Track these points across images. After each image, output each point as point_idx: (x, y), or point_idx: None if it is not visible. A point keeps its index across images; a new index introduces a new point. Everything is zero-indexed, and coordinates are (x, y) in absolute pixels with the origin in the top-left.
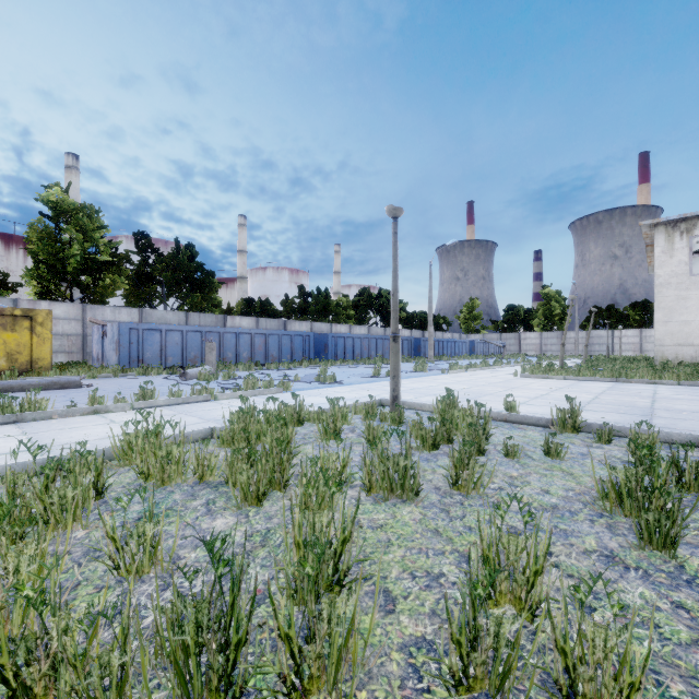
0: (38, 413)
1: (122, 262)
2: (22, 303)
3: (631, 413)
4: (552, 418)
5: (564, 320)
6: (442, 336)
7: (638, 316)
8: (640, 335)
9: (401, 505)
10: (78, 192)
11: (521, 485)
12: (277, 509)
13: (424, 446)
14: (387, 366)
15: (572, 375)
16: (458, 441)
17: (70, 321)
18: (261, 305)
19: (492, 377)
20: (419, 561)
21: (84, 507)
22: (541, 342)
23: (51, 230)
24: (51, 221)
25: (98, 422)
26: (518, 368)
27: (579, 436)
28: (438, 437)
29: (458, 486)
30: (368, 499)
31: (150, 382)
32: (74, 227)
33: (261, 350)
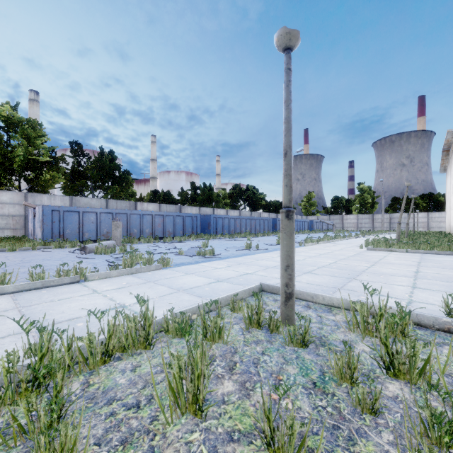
0: None
1: (60, 163)
2: None
3: None
4: None
5: (373, 206)
6: None
7: (425, 203)
8: (428, 217)
9: None
10: (38, 117)
11: None
12: None
13: None
14: (254, 239)
15: (412, 248)
16: None
17: (14, 205)
18: (164, 195)
19: (343, 249)
20: None
21: None
22: (357, 221)
23: (2, 137)
24: (3, 130)
25: None
26: (354, 241)
27: None
28: None
29: None
30: None
31: (54, 255)
32: (21, 136)
33: (160, 227)
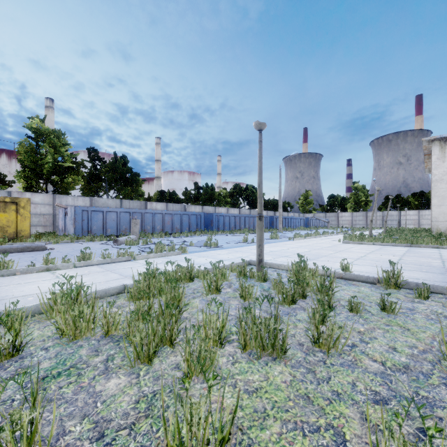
0: (5, 271)
1: (80, 167)
2: (13, 193)
3: (432, 271)
4: (377, 277)
5: (367, 204)
6: (287, 215)
7: (416, 201)
8: (418, 214)
9: (272, 363)
10: (53, 123)
11: (370, 341)
12: (165, 367)
13: (285, 301)
14: (252, 235)
15: (379, 241)
16: (311, 298)
17: (45, 205)
18: (170, 195)
19: (323, 243)
20: (297, 442)
21: (2, 363)
22: (352, 219)
23: (33, 146)
24: (33, 140)
25: (47, 277)
26: (339, 236)
27: (401, 291)
28: (296, 294)
29: (319, 344)
30: (243, 356)
31: (93, 246)
32: (48, 144)
33: (169, 224)
